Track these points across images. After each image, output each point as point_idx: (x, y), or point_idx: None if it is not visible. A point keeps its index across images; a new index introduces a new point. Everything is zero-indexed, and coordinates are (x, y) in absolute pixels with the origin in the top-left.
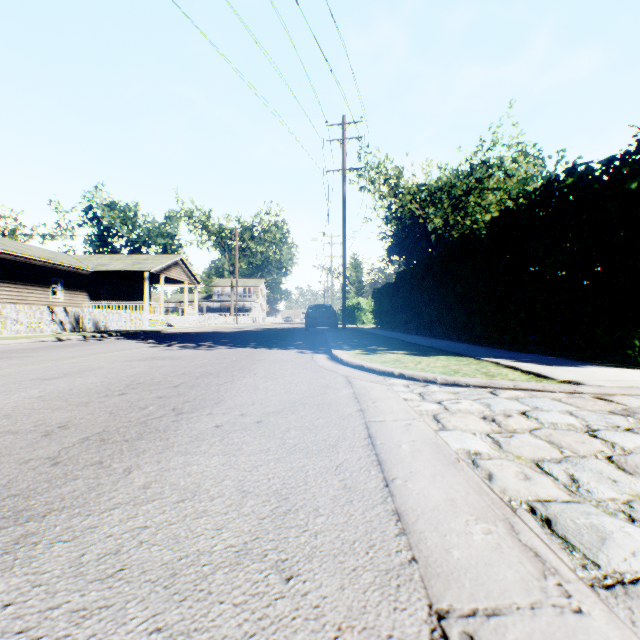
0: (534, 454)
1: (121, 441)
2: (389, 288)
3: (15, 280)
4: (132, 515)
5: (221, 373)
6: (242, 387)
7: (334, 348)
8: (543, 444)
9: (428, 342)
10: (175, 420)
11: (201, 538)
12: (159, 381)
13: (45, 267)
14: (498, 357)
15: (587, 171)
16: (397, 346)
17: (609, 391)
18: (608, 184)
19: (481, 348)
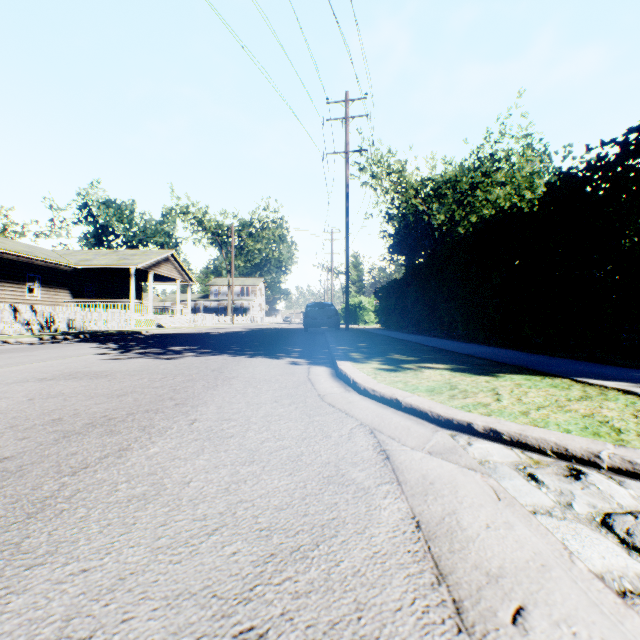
0: None
1: None
2: (397, 284)
3: None
4: None
5: (130, 418)
6: (122, 483)
7: (339, 358)
8: None
9: (459, 347)
10: None
11: None
12: None
13: (19, 262)
14: (608, 377)
15: None
16: (425, 354)
17: None
18: None
19: (546, 358)
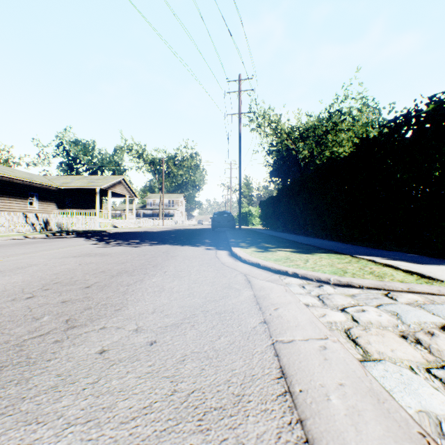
0: None
1: None
2: (273, 199)
3: (1, 194)
4: None
5: (136, 271)
6: (149, 288)
7: (233, 246)
8: None
9: (305, 240)
10: (58, 340)
11: None
12: (76, 280)
13: (24, 184)
14: (370, 255)
15: None
16: (283, 244)
17: None
18: None
19: (350, 246)
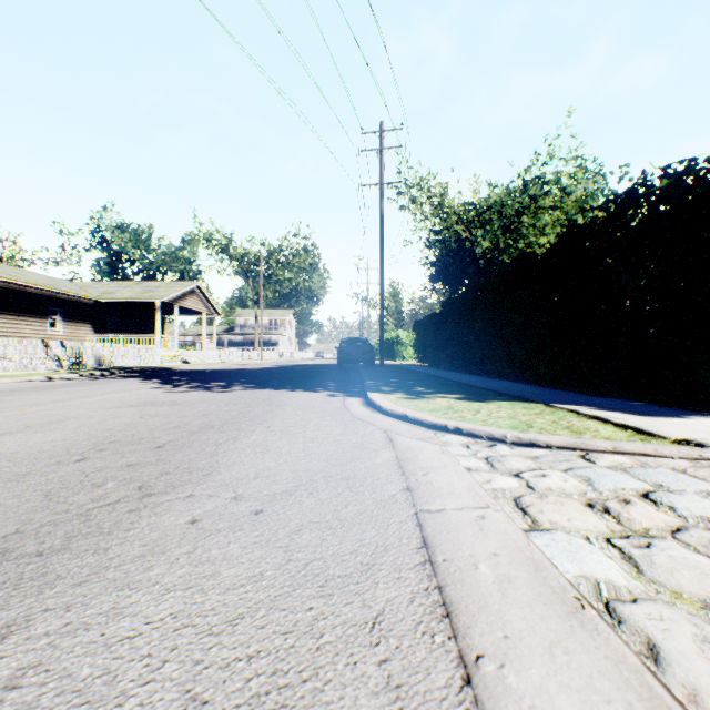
0: (706, 590)
1: (30, 555)
2: (433, 319)
3: (7, 310)
4: None
5: (225, 425)
6: (247, 448)
7: (370, 390)
8: (709, 564)
9: (482, 382)
10: (134, 509)
11: None
12: (141, 438)
13: (42, 295)
14: (574, 403)
15: (690, 169)
16: (446, 388)
17: None
18: None
19: (548, 390)
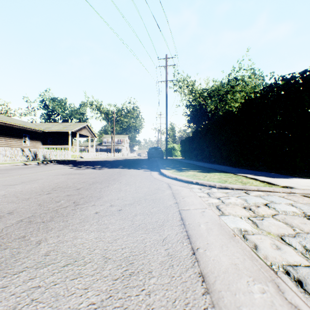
0: (278, 231)
1: (40, 222)
2: (189, 139)
3: (5, 135)
4: (32, 277)
5: (103, 182)
6: (113, 189)
7: (162, 168)
8: (282, 224)
9: (209, 165)
10: (73, 209)
11: (73, 296)
12: (70, 186)
13: (20, 129)
14: (245, 173)
15: (292, 77)
16: (193, 167)
17: (309, 192)
18: (302, 84)
19: (236, 168)
